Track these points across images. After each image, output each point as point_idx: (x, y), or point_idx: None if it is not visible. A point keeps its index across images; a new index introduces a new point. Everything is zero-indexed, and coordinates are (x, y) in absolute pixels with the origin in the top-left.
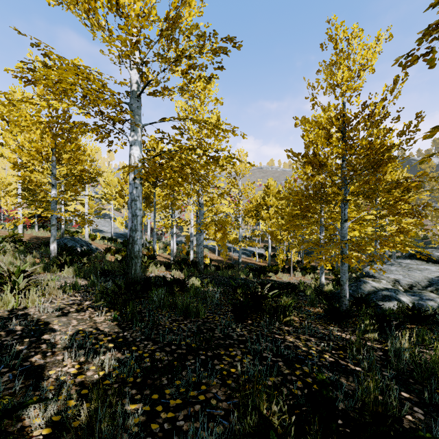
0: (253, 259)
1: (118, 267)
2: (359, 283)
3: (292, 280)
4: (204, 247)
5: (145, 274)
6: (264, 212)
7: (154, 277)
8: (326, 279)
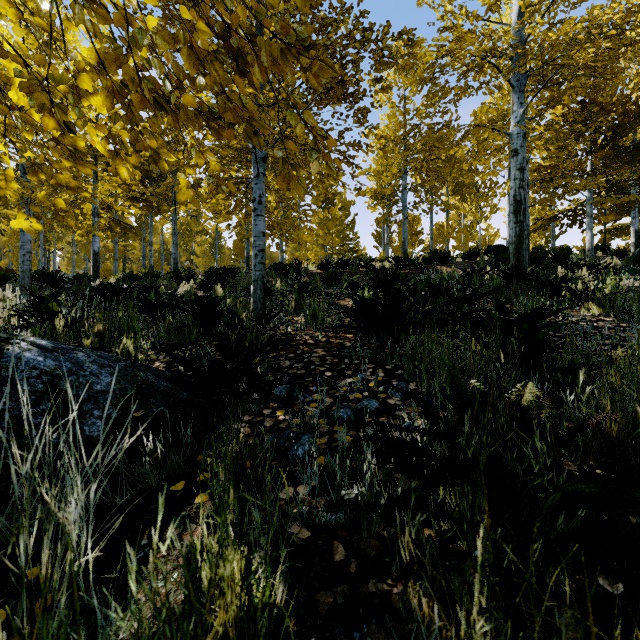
0: None
1: None
2: None
3: None
4: None
5: None
6: None
7: None
8: None
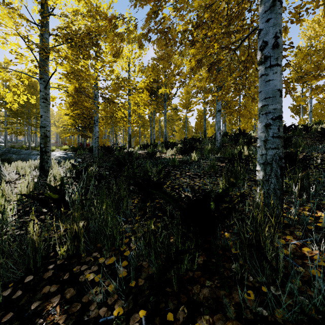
0: None
1: None
2: None
3: None
4: None
5: None
6: None
7: None
8: None
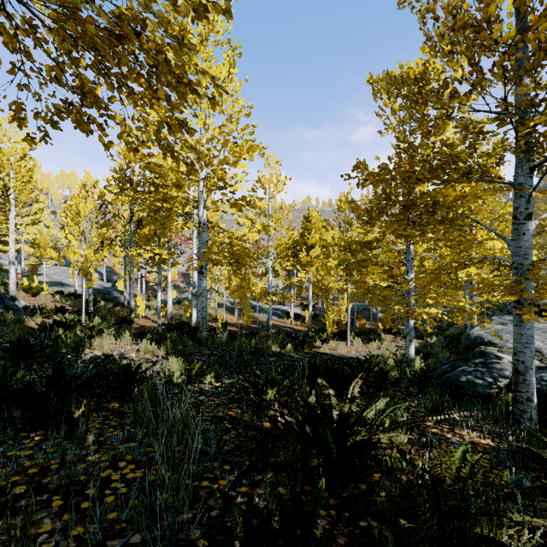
0: (287, 321)
1: (20, 339)
2: (487, 358)
3: (352, 351)
4: (219, 306)
5: (79, 352)
6: (303, 255)
7: (91, 360)
8: (397, 348)
